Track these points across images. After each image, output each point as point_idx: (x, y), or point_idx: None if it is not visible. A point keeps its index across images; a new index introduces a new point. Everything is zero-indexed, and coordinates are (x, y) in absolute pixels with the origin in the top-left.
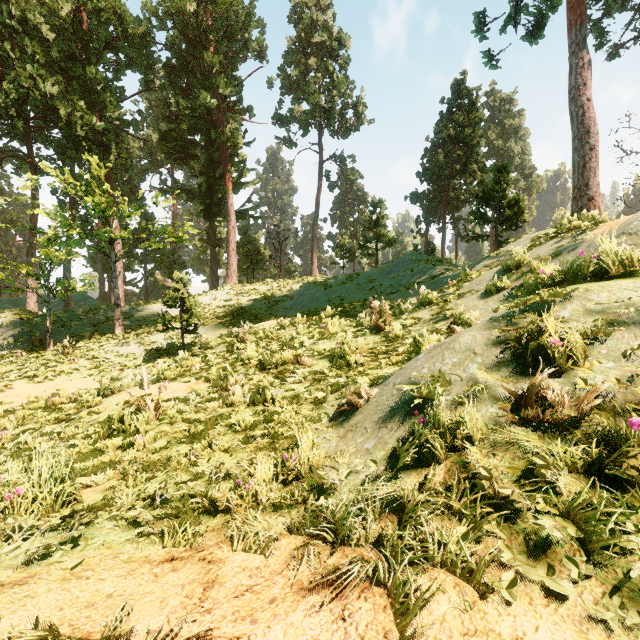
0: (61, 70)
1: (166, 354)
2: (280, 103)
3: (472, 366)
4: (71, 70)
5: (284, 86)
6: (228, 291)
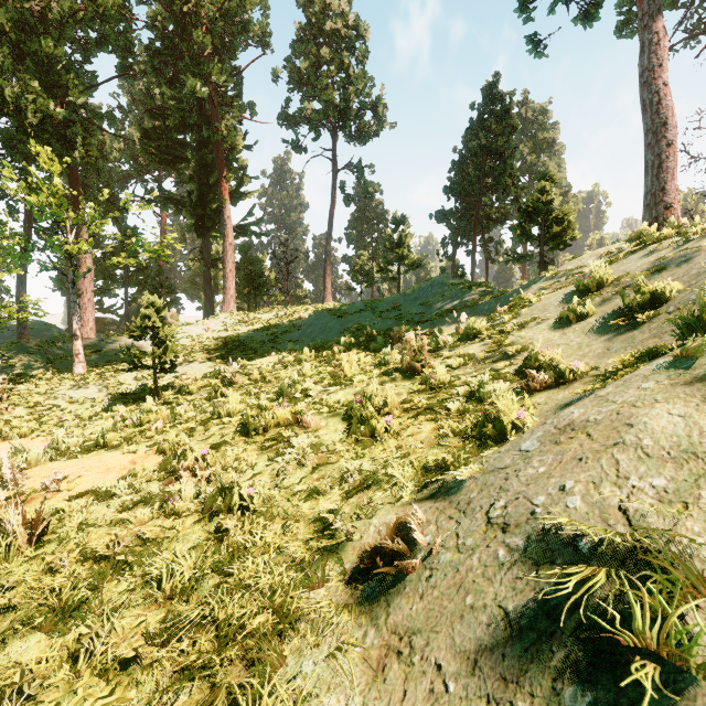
0: (10, 43)
1: (134, 400)
2: (287, 101)
3: None
4: (24, 45)
5: (292, 80)
6: (224, 320)
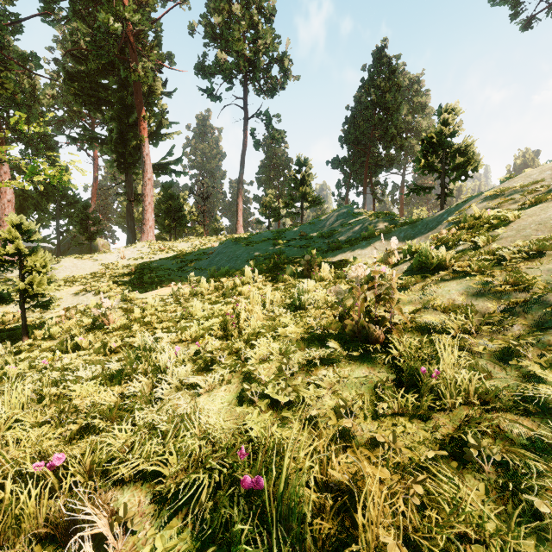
0: None
1: (2, 339)
2: (204, 56)
3: None
4: None
5: (207, 34)
6: (140, 248)
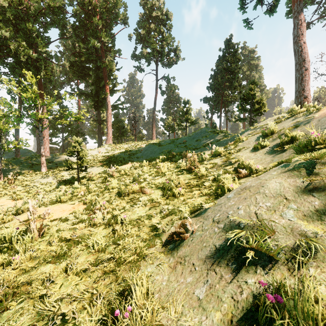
0: (12, 25)
1: (69, 183)
2: (135, 48)
3: (288, 212)
4: (18, 25)
5: (137, 39)
6: (107, 148)
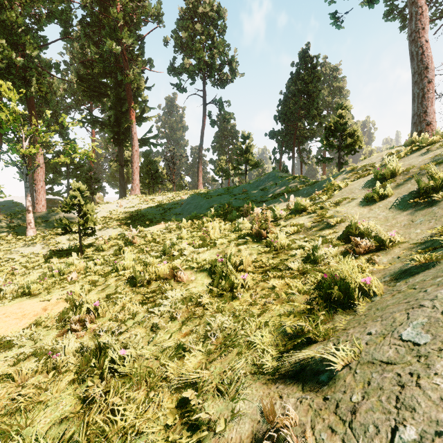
0: None
1: (66, 254)
2: (174, 59)
3: None
4: None
5: (176, 45)
6: (131, 200)
